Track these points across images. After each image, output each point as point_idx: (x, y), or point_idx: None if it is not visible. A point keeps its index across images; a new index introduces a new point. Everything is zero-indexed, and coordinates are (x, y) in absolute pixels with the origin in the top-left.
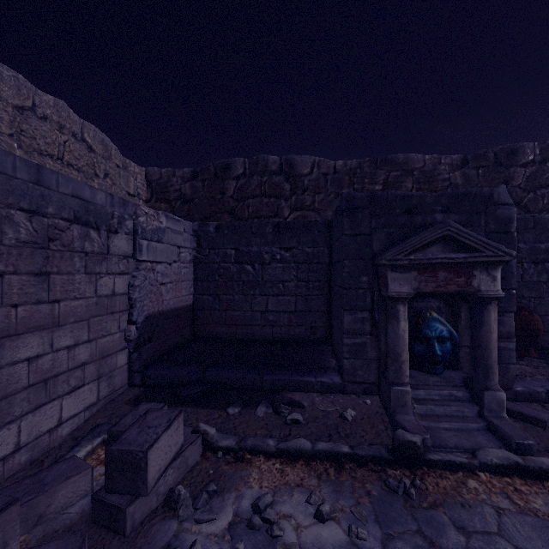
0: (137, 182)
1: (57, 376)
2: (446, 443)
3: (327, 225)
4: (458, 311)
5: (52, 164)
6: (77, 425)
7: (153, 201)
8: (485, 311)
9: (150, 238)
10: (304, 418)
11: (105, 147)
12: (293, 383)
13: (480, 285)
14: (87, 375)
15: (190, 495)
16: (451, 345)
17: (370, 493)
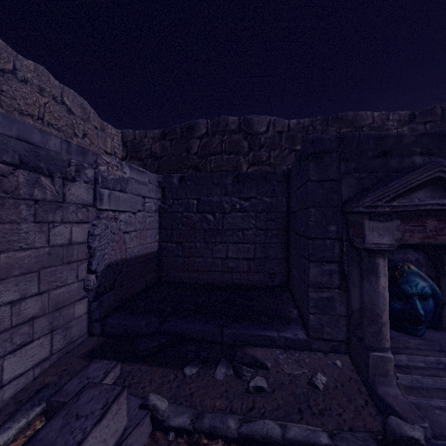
0: (114, 142)
1: None
2: None
3: (285, 175)
4: (441, 265)
5: (32, 123)
6: (24, 385)
7: (128, 159)
8: None
9: (112, 188)
10: (268, 383)
11: (84, 111)
12: (255, 338)
13: None
14: (37, 329)
15: None
16: (433, 302)
17: None
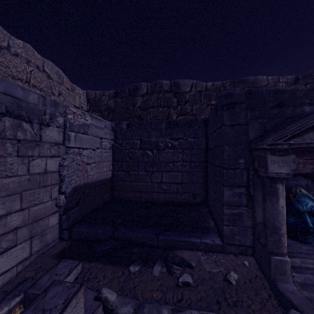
0: (81, 99)
1: None
2: None
3: (204, 122)
4: None
5: (22, 85)
6: (9, 279)
7: (91, 111)
8: None
9: (77, 131)
10: (193, 279)
11: (59, 76)
12: (182, 243)
13: None
14: (20, 236)
15: None
16: None
17: None
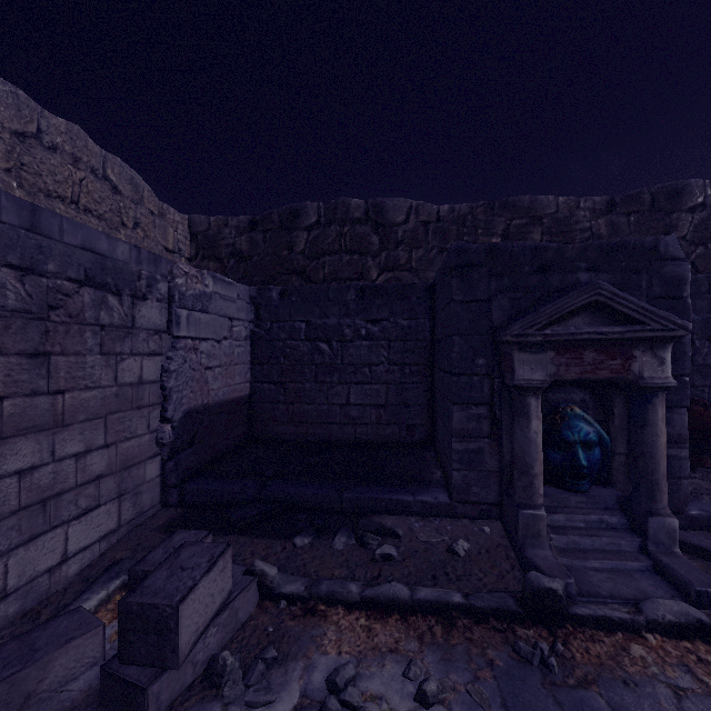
0: (178, 234)
1: (60, 494)
2: (597, 591)
3: (428, 289)
4: (610, 406)
5: (64, 209)
6: (89, 561)
7: (198, 259)
8: (650, 406)
9: (191, 307)
10: (398, 552)
11: (136, 188)
12: (384, 503)
13: (643, 370)
14: (104, 492)
15: (239, 664)
16: (601, 452)
17: (492, 663)
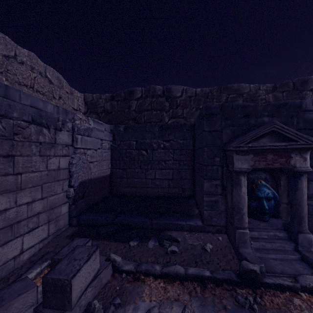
0: (79, 102)
1: (19, 222)
2: (275, 270)
3: (192, 126)
4: (279, 180)
5: (27, 90)
6: (34, 253)
7: (88, 113)
8: (299, 181)
9: (83, 134)
10: (178, 249)
11: (59, 81)
12: (172, 225)
13: (296, 163)
14: (41, 220)
15: (102, 306)
16: (274, 202)
17: (225, 307)
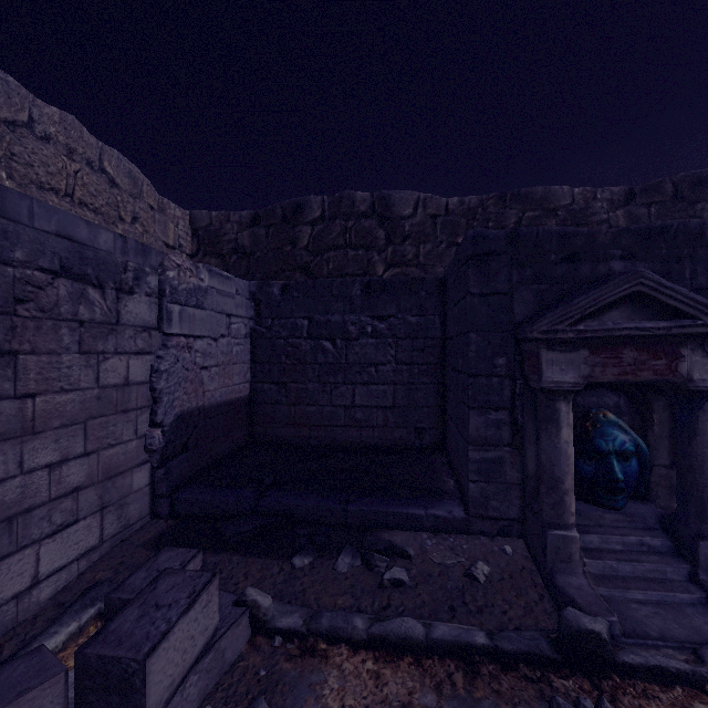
0: (179, 229)
1: (30, 510)
2: (644, 630)
3: (439, 283)
4: (648, 411)
5: (57, 202)
6: (66, 583)
7: (200, 255)
8: (700, 413)
9: (184, 302)
10: (410, 576)
11: (134, 182)
12: (393, 518)
13: (692, 371)
14: (83, 505)
15: None
16: (638, 463)
17: None
